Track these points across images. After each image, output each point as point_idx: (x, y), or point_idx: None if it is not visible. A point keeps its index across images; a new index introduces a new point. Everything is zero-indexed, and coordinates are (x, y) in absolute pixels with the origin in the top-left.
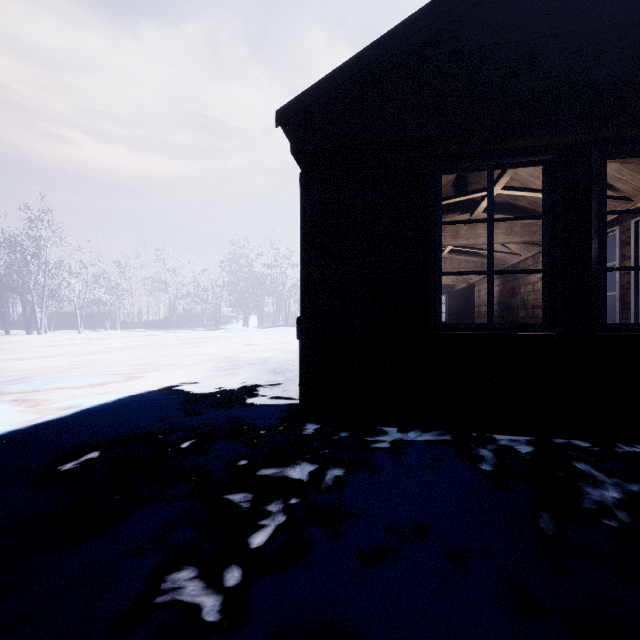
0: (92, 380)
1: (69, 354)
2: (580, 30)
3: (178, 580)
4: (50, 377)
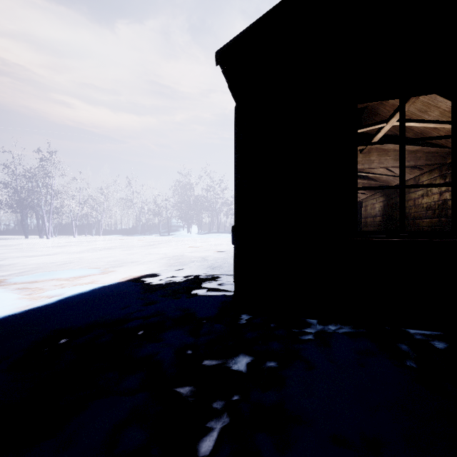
0: (76, 273)
1: (64, 253)
2: None
3: None
4: (48, 270)
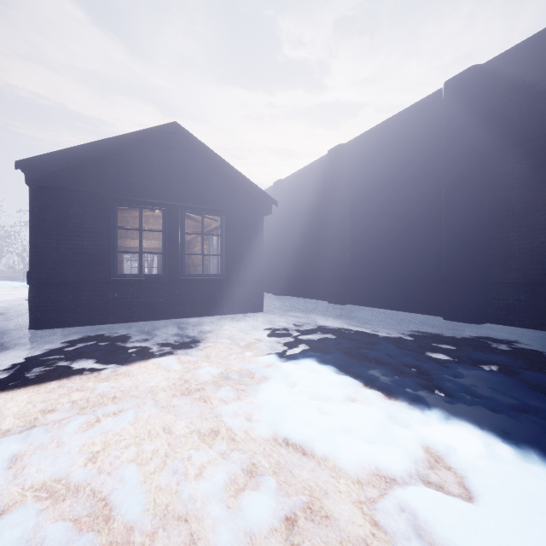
0: None
1: None
2: (168, 169)
3: None
4: None
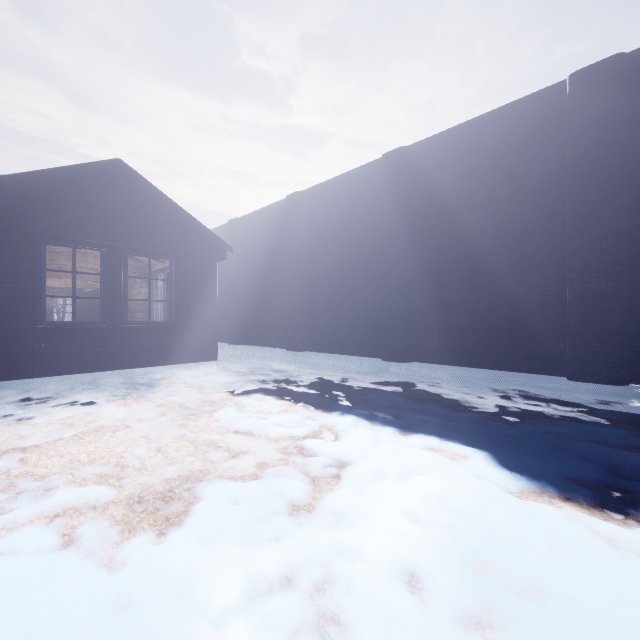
0: None
1: None
2: (110, 208)
3: None
4: None
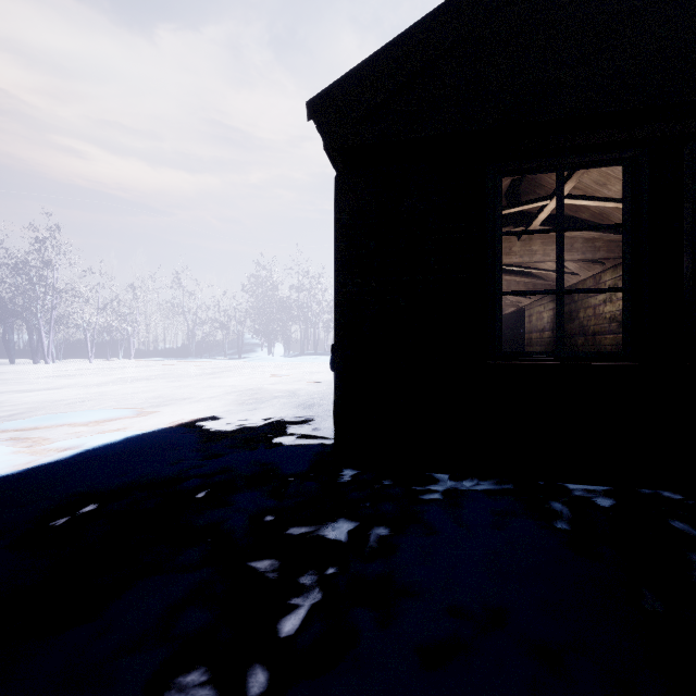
0: (99, 416)
1: (76, 385)
2: None
3: (185, 687)
4: (53, 412)
